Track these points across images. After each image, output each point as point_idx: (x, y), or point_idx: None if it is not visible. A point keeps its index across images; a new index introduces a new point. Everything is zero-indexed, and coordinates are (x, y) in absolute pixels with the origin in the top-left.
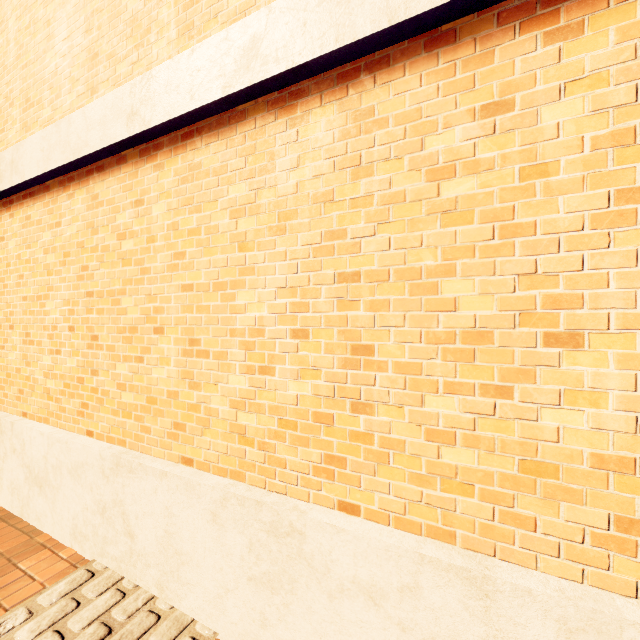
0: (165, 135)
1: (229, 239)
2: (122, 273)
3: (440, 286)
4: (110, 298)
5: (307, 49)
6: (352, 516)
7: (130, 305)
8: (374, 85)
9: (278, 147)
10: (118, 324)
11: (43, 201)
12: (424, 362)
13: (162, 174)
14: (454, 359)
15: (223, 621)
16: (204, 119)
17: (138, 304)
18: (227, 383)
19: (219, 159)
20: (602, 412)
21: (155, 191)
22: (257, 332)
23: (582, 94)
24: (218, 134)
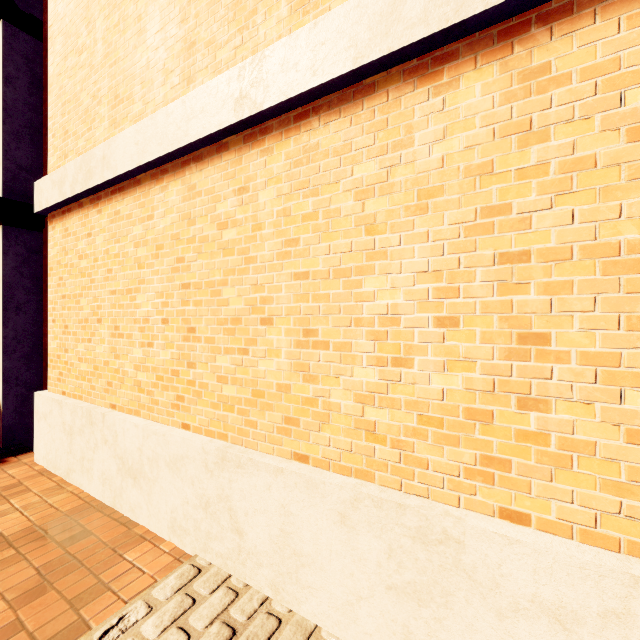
0: (274, 118)
1: (354, 222)
2: (223, 263)
3: None
4: (209, 289)
5: (467, 4)
6: (519, 526)
7: (232, 296)
8: (550, 38)
9: (417, 119)
10: (218, 315)
11: (133, 195)
12: (624, 352)
13: (270, 159)
14: None
15: (354, 630)
16: (322, 97)
17: (242, 294)
18: (351, 376)
19: (341, 138)
20: None
21: (262, 177)
22: (390, 321)
23: None
24: (340, 111)
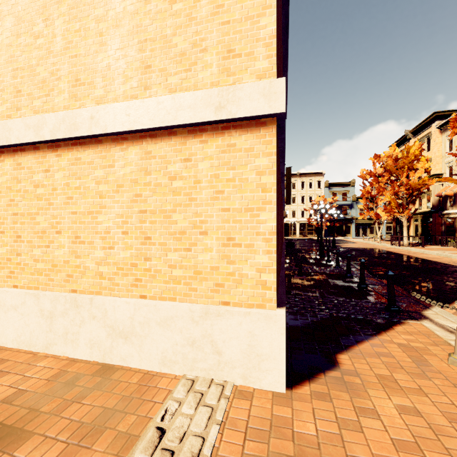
0: None
1: None
2: None
3: (36, 218)
4: None
5: None
6: (16, 289)
7: None
8: (22, 156)
9: None
10: None
11: None
12: (33, 240)
13: None
14: (39, 238)
15: None
16: None
17: None
18: None
19: None
20: (65, 250)
21: None
22: None
23: (62, 172)
24: None
